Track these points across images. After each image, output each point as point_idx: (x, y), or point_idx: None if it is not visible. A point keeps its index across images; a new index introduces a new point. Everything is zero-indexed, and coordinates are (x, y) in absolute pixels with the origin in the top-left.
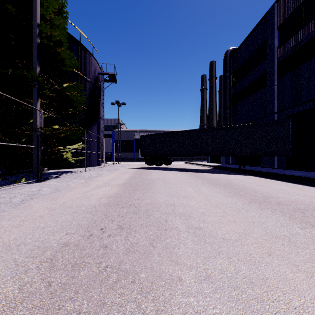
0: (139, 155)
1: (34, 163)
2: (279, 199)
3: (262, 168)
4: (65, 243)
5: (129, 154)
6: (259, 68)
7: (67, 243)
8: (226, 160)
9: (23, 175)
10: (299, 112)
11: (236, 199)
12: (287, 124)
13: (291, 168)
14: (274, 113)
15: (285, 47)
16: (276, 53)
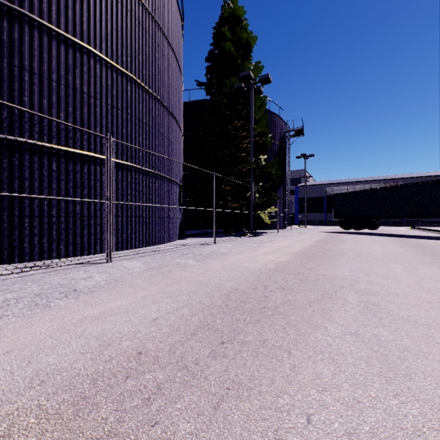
0: (332, 216)
1: (251, 224)
2: None
3: None
4: (297, 252)
5: (317, 216)
6: None
7: (298, 252)
8: None
9: (237, 233)
10: None
11: (413, 252)
12: None
13: None
14: None
15: None
16: None
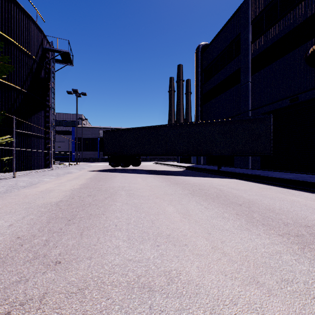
0: None
1: None
2: None
3: (239, 169)
4: None
5: (92, 154)
6: (232, 64)
7: None
8: (197, 160)
9: None
10: (274, 110)
11: (266, 236)
12: (268, 120)
13: (265, 168)
14: (248, 111)
15: (259, 42)
16: (250, 48)
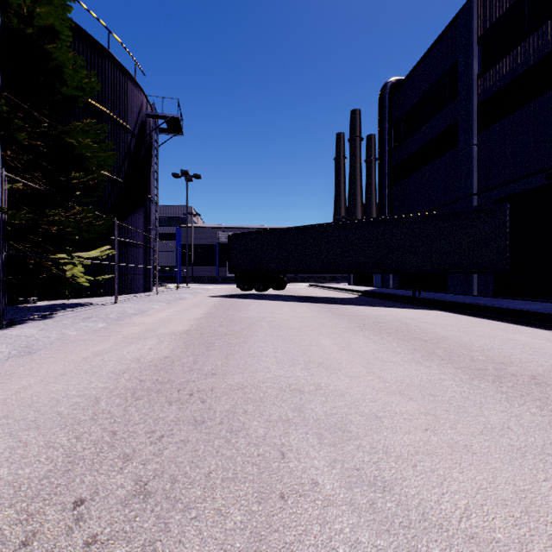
0: (226, 271)
1: None
2: (529, 366)
3: (452, 296)
4: None
5: (208, 270)
6: (444, 114)
7: None
8: (384, 280)
9: None
10: (519, 193)
11: (438, 368)
12: (501, 213)
13: (502, 294)
14: (472, 196)
15: (492, 75)
16: (475, 86)
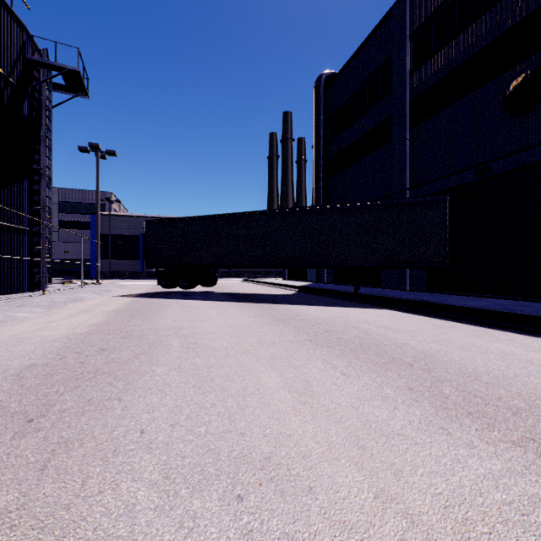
0: None
1: None
2: None
3: (391, 291)
4: None
5: (130, 264)
6: (378, 108)
7: None
8: (318, 275)
9: None
10: (450, 188)
11: (490, 450)
12: (442, 205)
13: (433, 289)
14: (405, 191)
15: (424, 71)
16: (408, 82)
